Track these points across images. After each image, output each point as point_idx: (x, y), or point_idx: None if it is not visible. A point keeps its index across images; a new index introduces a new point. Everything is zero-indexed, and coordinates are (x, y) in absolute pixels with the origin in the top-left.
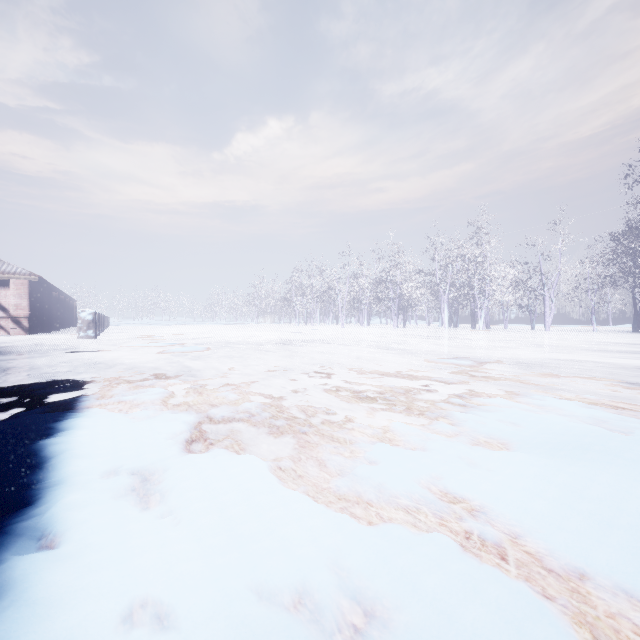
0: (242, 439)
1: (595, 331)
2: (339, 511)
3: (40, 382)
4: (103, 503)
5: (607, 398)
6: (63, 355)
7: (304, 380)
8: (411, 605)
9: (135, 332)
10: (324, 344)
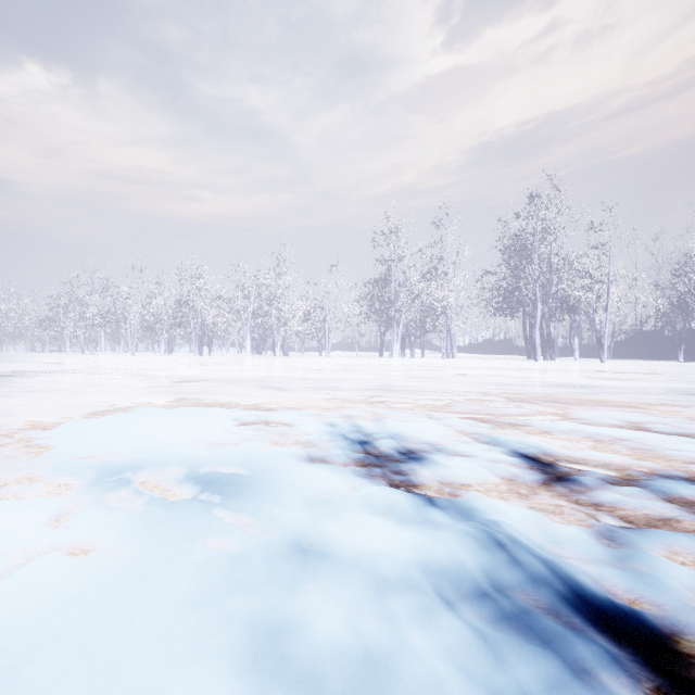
0: None
1: (358, 356)
2: None
3: None
4: None
5: (231, 395)
6: None
7: None
8: None
9: None
10: (71, 374)
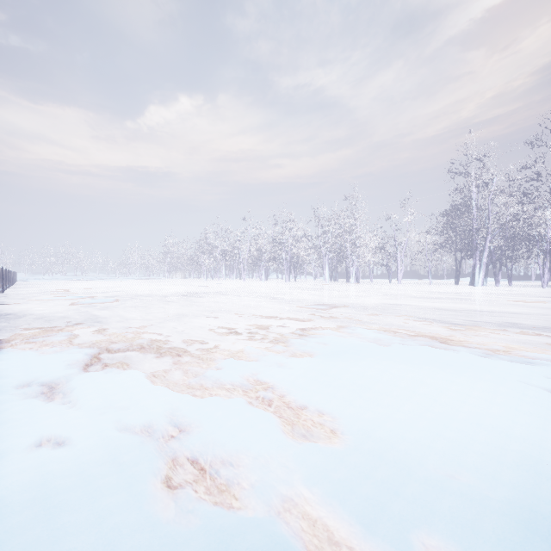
0: (132, 362)
1: (431, 284)
2: (186, 393)
3: None
4: (19, 399)
5: (398, 327)
6: None
7: (194, 322)
8: (205, 423)
9: (45, 287)
10: (222, 295)
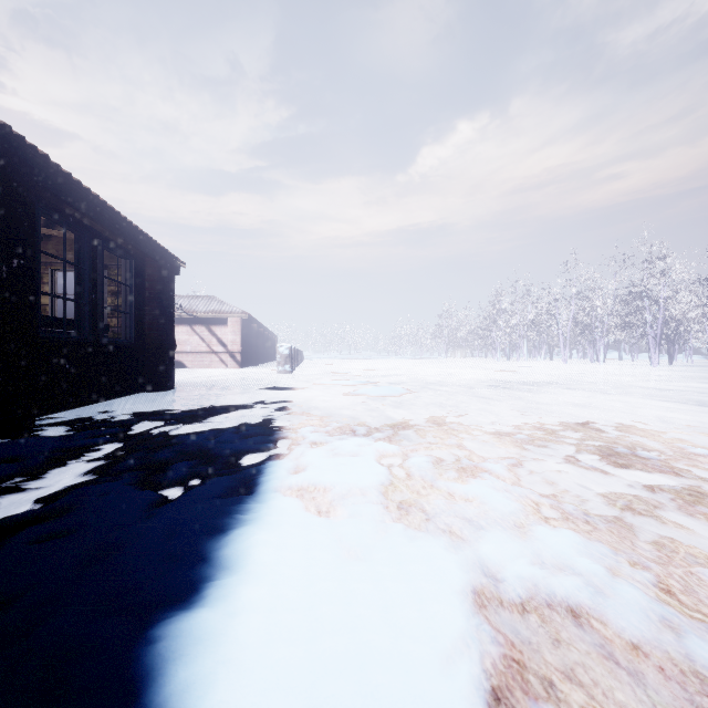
0: None
1: None
2: None
3: (233, 431)
4: None
5: None
6: (262, 392)
7: (607, 469)
8: None
9: (325, 367)
10: (563, 390)
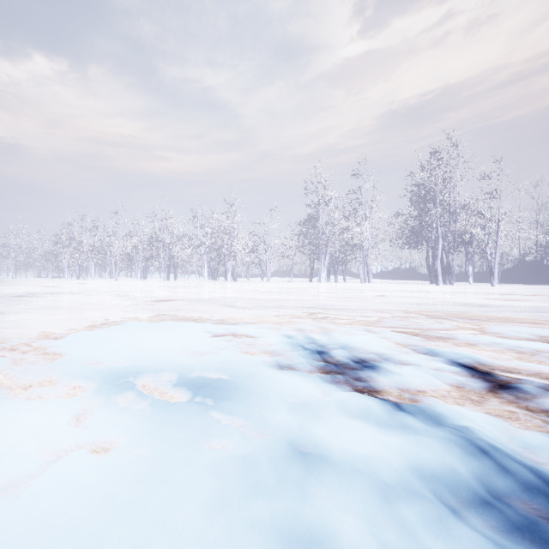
0: None
1: (292, 281)
2: None
3: None
4: None
5: (199, 312)
6: None
7: (7, 318)
8: None
9: None
10: (71, 295)
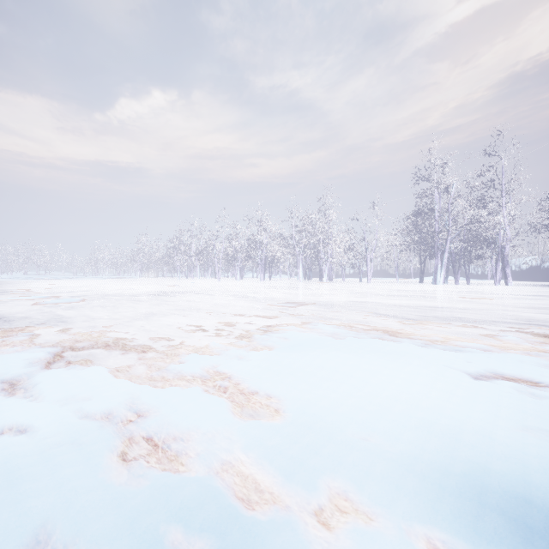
0: (96, 359)
1: (398, 282)
2: (147, 385)
3: None
4: None
5: (357, 323)
6: None
7: (162, 321)
8: (162, 408)
9: (3, 287)
10: (195, 294)
